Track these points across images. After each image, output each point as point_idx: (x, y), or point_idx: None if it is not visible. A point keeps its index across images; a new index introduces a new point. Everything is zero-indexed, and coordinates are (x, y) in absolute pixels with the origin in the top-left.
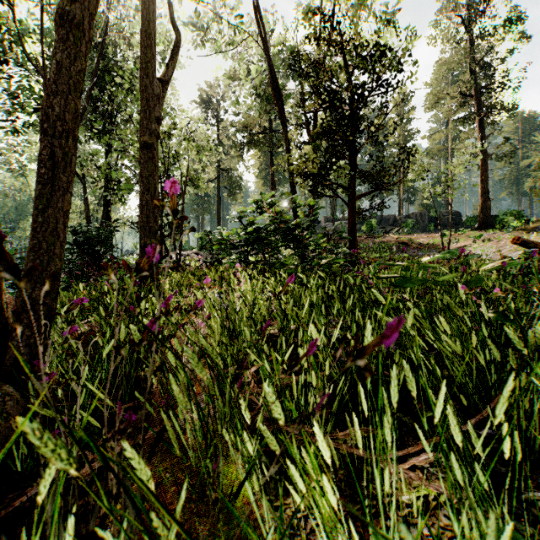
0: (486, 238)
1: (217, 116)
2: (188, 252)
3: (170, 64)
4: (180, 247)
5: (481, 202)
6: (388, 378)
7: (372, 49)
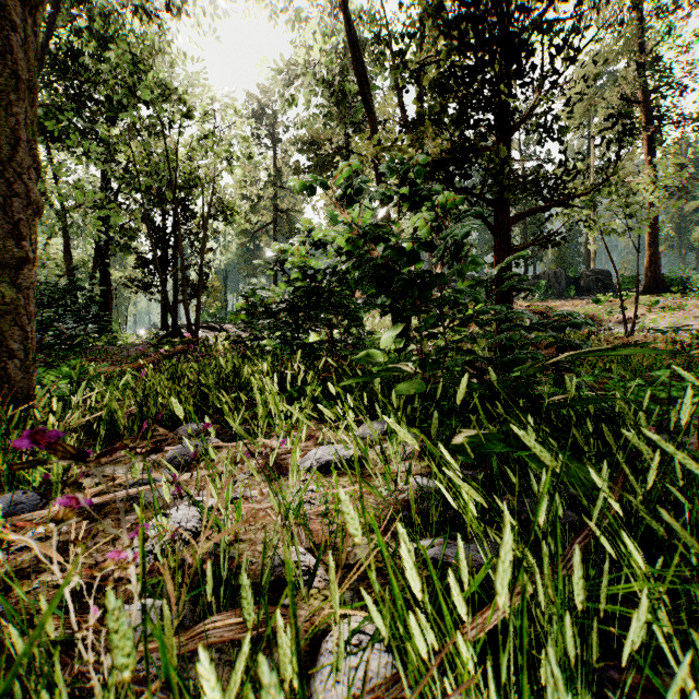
0: (664, 305)
1: (272, 135)
2: (226, 326)
3: None
4: (196, 317)
5: (648, 255)
6: None
7: None
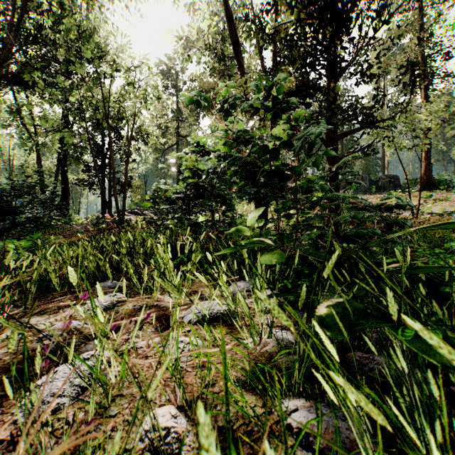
0: (435, 198)
1: (176, 86)
2: (145, 212)
3: None
4: (123, 205)
5: (424, 165)
6: None
7: None
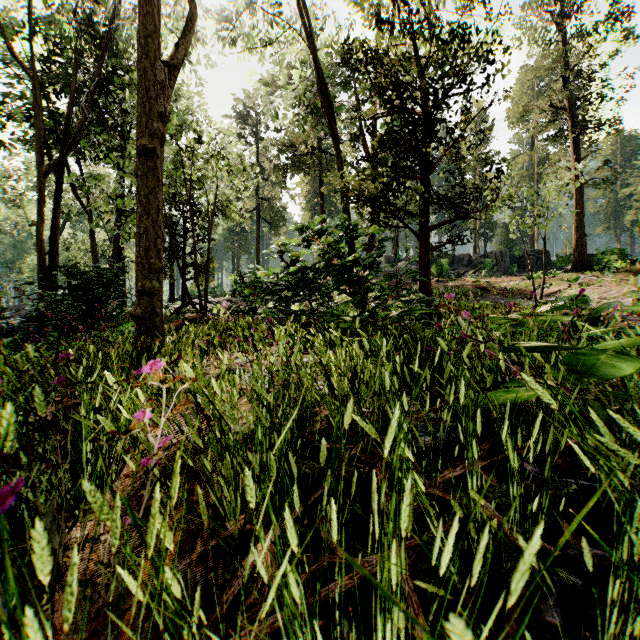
0: (583, 281)
1: (255, 134)
2: (219, 299)
3: (180, 43)
4: (205, 293)
5: (576, 239)
6: (559, 569)
7: (451, 33)
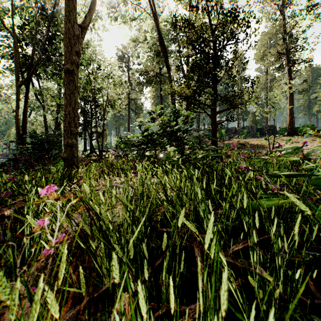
0: (293, 141)
1: (127, 66)
2: (109, 150)
3: (87, 15)
4: (101, 146)
5: (289, 119)
6: (312, 315)
7: (228, 12)
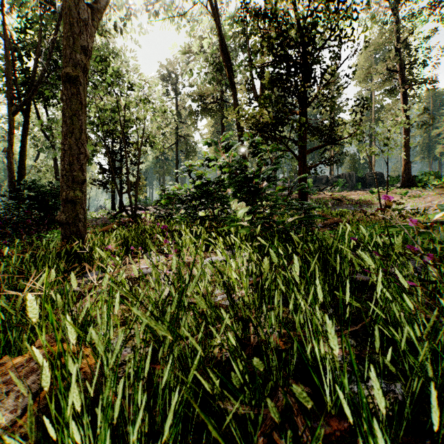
0: (411, 195)
1: (175, 90)
2: (148, 207)
3: None
4: (135, 202)
5: (404, 164)
6: None
7: None
